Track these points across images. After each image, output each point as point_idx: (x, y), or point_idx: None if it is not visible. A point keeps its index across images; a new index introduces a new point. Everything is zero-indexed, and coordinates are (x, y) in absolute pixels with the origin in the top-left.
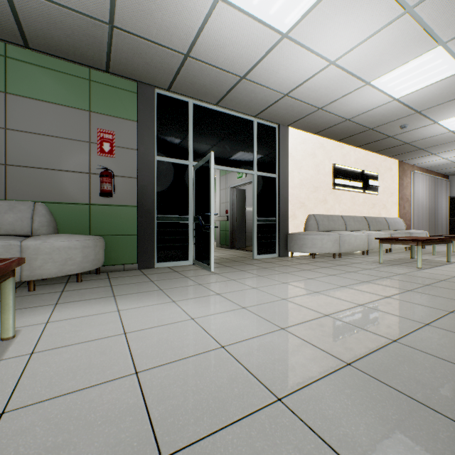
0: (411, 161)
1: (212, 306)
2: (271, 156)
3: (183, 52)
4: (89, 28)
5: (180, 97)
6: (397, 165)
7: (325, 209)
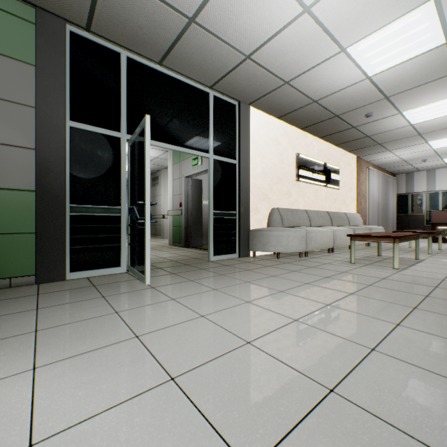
0: (367, 157)
1: (110, 378)
2: (230, 138)
3: None
4: None
5: (108, 44)
6: (355, 160)
7: (289, 202)
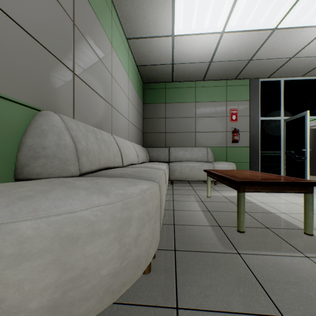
0: None
1: None
2: None
3: (289, 57)
4: (237, 65)
5: (275, 79)
6: None
7: None
